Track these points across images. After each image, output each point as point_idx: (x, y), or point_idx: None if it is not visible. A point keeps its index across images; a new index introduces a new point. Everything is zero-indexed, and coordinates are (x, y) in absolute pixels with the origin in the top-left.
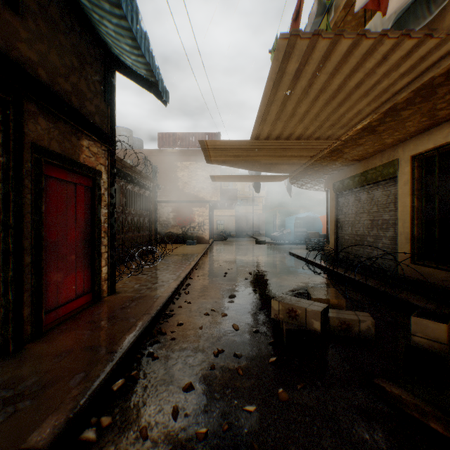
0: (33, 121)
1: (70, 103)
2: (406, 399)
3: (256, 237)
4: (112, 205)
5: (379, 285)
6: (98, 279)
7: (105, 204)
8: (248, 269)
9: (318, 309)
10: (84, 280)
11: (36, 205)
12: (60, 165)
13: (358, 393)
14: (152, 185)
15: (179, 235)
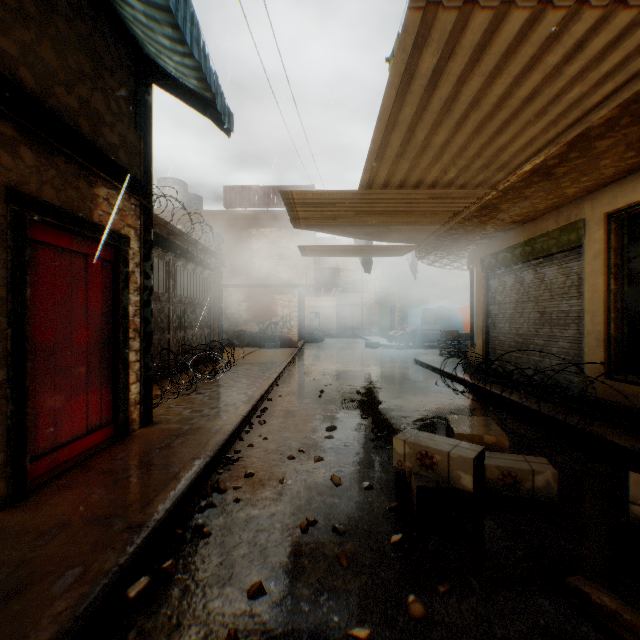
0: (10, 153)
1: (76, 127)
2: (631, 621)
3: (367, 337)
4: (148, 289)
5: (554, 410)
6: (123, 403)
7: (136, 288)
8: (355, 385)
9: (469, 455)
10: (102, 404)
11: (14, 287)
12: (58, 225)
13: (542, 602)
14: (214, 261)
15: (255, 335)
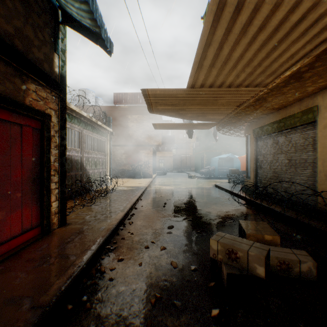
0: None
1: (13, 45)
2: None
3: (189, 172)
4: (63, 146)
5: (299, 216)
6: (47, 214)
7: (56, 145)
8: (183, 200)
9: (262, 253)
10: (32, 215)
11: None
12: None
13: None
14: (107, 132)
15: (130, 171)
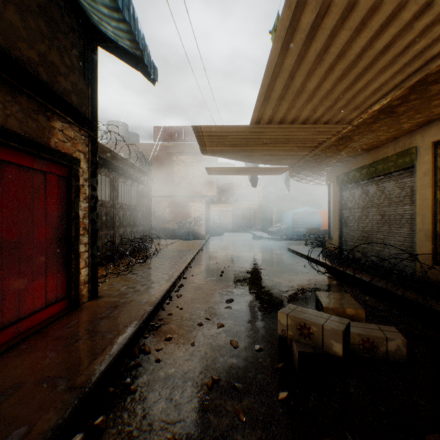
0: None
1: (36, 75)
2: None
3: (253, 232)
4: (94, 198)
5: (393, 287)
6: (75, 283)
7: (85, 197)
8: (246, 267)
9: (339, 327)
10: (58, 284)
11: None
12: (21, 149)
13: None
14: (146, 179)
15: (175, 231)
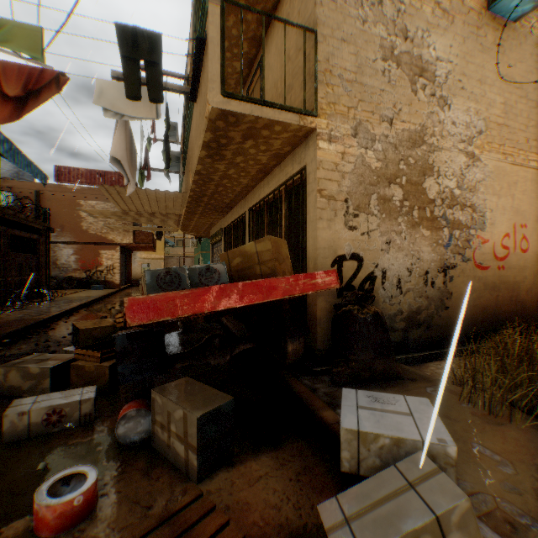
0: None
1: None
2: None
3: None
4: None
5: None
6: None
7: None
8: None
9: None
10: None
11: None
12: None
13: None
14: (44, 228)
15: (83, 280)
